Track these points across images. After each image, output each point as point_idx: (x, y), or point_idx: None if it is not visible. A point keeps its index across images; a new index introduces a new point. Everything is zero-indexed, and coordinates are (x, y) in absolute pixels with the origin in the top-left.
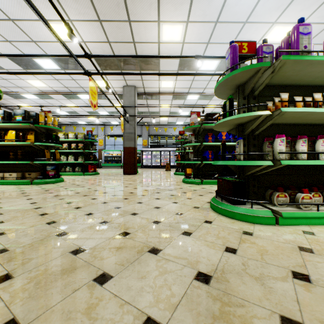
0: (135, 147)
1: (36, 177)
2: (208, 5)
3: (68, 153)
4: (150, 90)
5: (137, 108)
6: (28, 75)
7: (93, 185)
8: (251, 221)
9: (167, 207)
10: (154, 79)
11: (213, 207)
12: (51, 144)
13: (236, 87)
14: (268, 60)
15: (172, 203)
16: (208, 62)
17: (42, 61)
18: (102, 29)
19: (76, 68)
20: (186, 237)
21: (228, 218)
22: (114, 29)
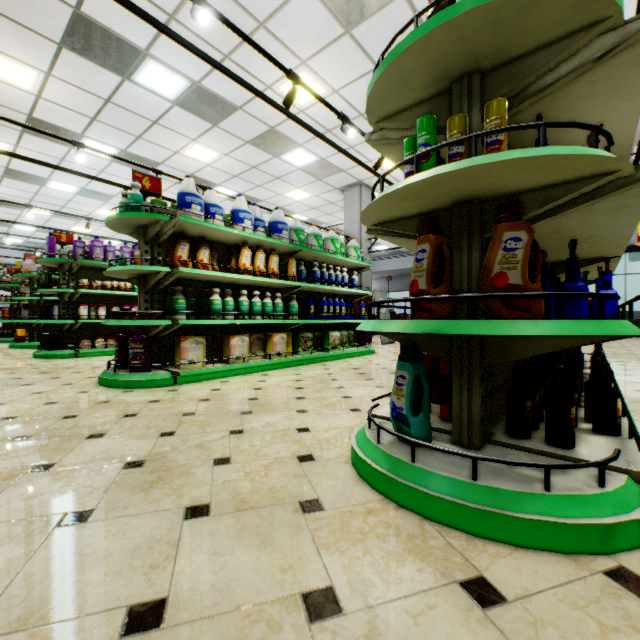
0: None
1: None
2: (47, 146)
3: None
4: None
5: None
6: None
7: None
8: (60, 358)
9: None
10: None
11: (34, 356)
12: None
13: (59, 264)
14: (81, 252)
15: None
16: (61, 184)
17: None
18: None
19: None
20: None
21: (44, 359)
22: None
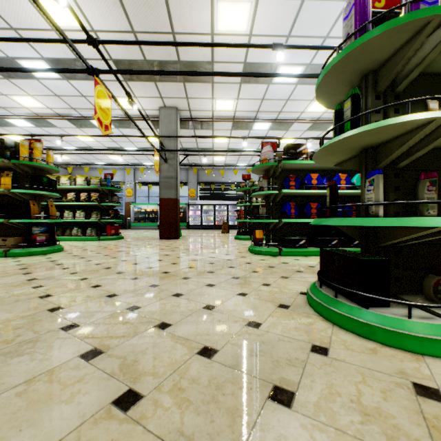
0: (178, 198)
1: (15, 245)
2: None
3: (76, 207)
4: (199, 114)
5: (181, 142)
6: (12, 87)
7: (106, 257)
8: (415, 349)
9: (228, 306)
10: (205, 97)
11: (318, 307)
12: (41, 192)
13: (361, 77)
14: None
15: (238, 296)
16: (287, 69)
17: (31, 63)
18: (121, 7)
19: (85, 76)
20: (284, 414)
21: (357, 337)
22: (141, 9)
